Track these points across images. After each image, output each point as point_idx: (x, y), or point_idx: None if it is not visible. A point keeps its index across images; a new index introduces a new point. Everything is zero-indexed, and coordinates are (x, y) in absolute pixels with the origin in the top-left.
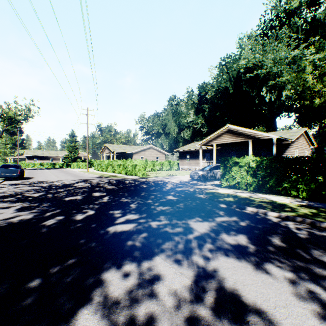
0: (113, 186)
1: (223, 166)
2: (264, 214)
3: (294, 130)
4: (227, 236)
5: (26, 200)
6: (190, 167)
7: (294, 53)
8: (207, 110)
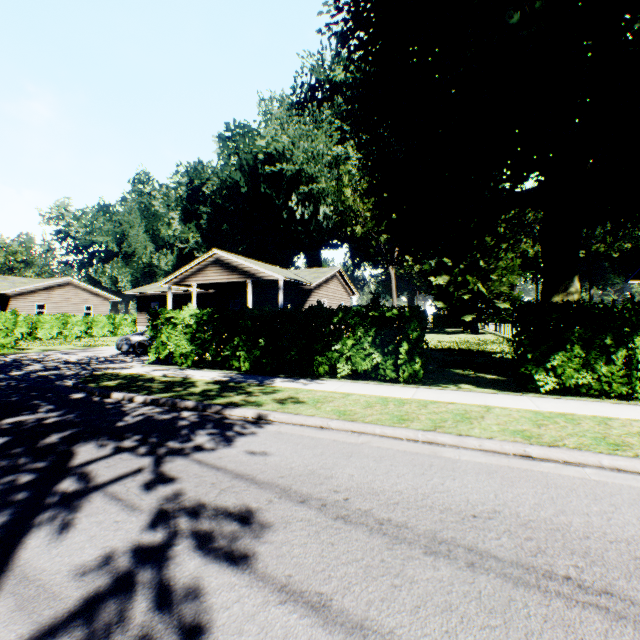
0: None
1: (153, 325)
2: (131, 401)
3: (325, 269)
4: None
5: None
6: None
7: (338, 150)
8: (205, 216)
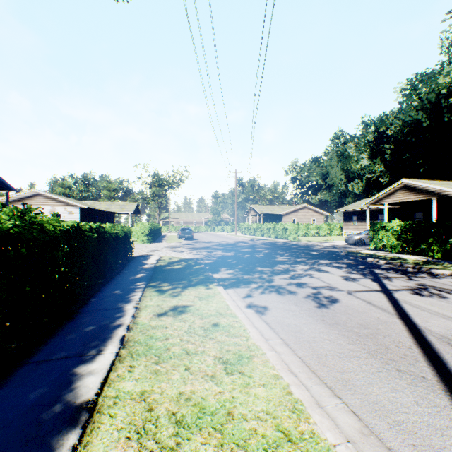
0: (268, 246)
1: (371, 230)
2: (376, 262)
3: None
4: (336, 264)
5: (220, 249)
6: (357, 232)
7: None
8: (387, 152)
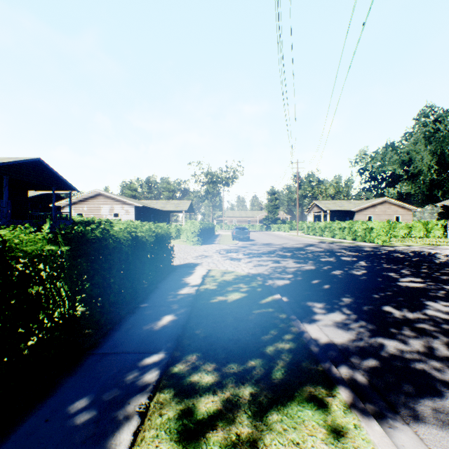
0: (354, 252)
1: None
2: None
3: None
4: None
5: (288, 257)
6: None
7: None
8: None
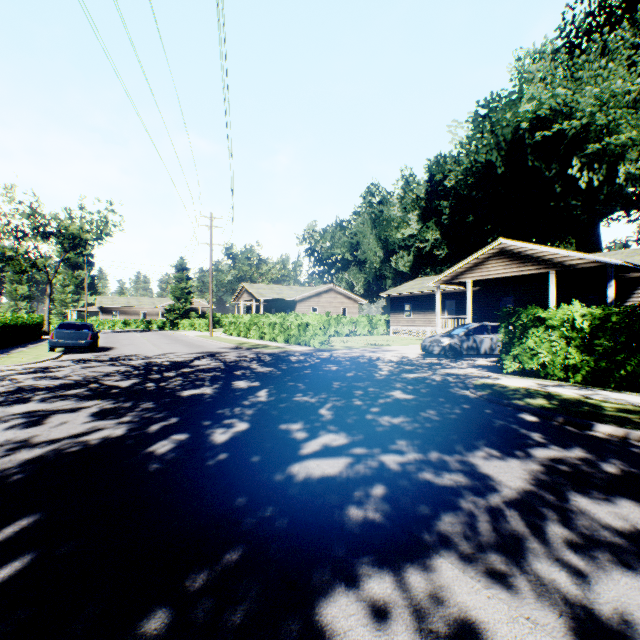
0: (269, 366)
1: (505, 328)
2: None
3: None
4: (593, 504)
5: (108, 395)
6: (412, 328)
7: None
8: (446, 211)
